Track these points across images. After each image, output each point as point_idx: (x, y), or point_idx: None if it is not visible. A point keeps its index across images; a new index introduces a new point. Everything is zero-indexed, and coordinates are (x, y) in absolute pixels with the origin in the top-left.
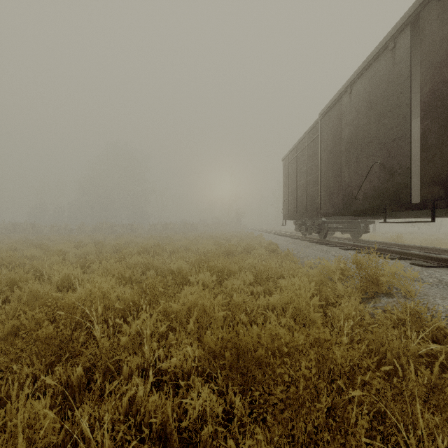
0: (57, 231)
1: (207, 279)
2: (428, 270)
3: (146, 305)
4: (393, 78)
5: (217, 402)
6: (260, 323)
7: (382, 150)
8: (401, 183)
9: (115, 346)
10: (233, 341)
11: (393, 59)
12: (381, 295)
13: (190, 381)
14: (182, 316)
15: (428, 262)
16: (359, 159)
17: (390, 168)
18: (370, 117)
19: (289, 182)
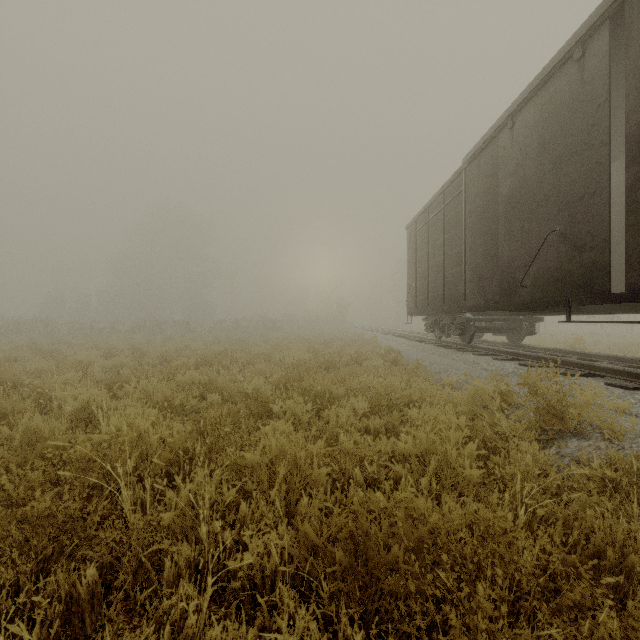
0: (79, 331)
1: (299, 409)
2: (634, 395)
3: (205, 453)
4: (580, 102)
5: (322, 639)
6: (387, 489)
7: (563, 213)
8: (594, 262)
9: (153, 525)
10: (348, 530)
11: (581, 74)
12: (567, 435)
13: (276, 596)
14: (261, 473)
15: (633, 382)
16: (526, 227)
17: (575, 239)
18: (544, 163)
19: (417, 260)
